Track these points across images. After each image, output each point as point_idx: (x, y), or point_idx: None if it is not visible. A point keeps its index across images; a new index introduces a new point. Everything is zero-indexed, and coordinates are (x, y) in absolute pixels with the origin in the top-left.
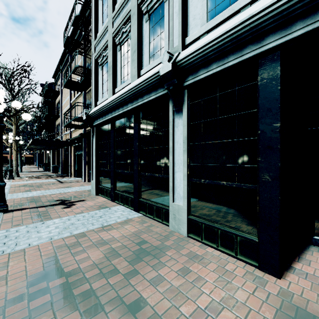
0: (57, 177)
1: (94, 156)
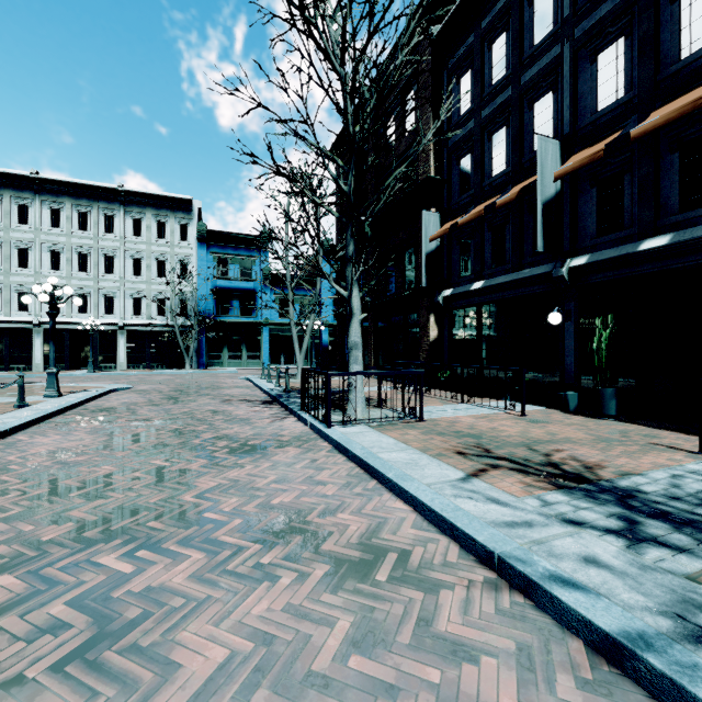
0: None
1: None
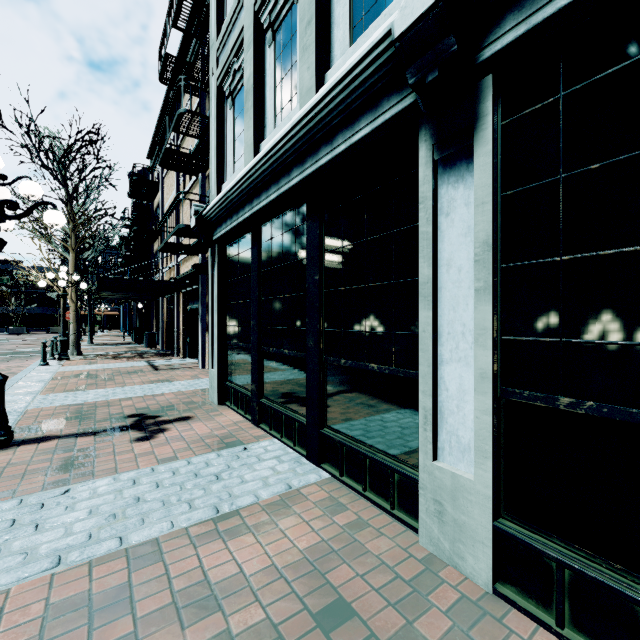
0: (151, 357)
1: (216, 312)
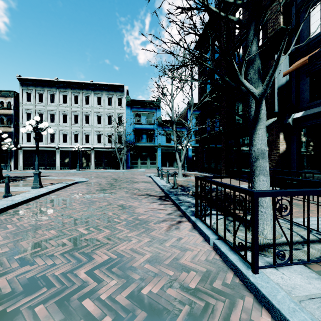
0: None
1: (22, 158)
